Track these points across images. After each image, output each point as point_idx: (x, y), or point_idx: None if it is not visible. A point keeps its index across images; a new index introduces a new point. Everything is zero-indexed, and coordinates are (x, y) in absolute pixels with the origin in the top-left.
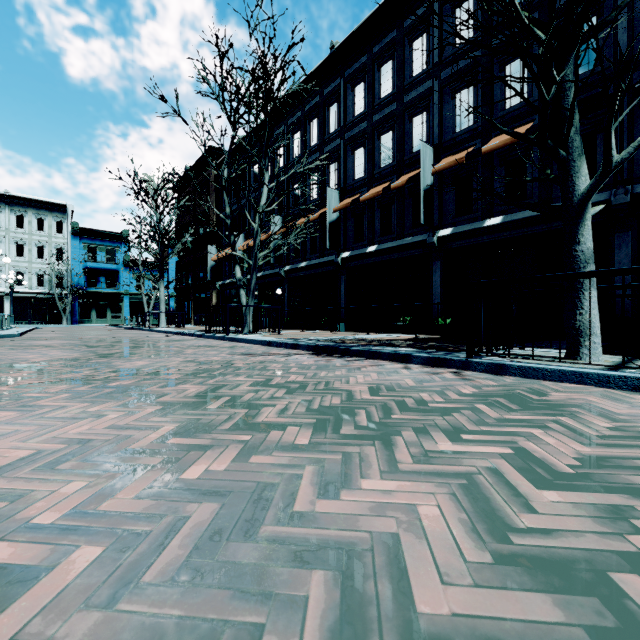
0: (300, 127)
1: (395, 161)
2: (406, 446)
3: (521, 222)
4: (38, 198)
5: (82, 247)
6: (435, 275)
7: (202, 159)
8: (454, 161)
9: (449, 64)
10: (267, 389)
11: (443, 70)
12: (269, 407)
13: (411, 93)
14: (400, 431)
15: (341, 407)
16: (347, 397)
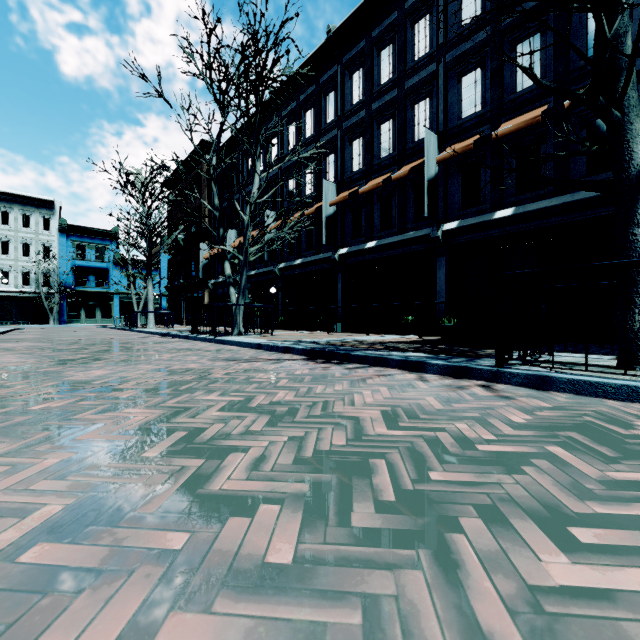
0: (295, 118)
1: (396, 151)
2: (483, 568)
3: (535, 214)
4: (24, 194)
5: (70, 245)
6: (439, 272)
7: (194, 153)
8: (461, 148)
9: (455, 45)
10: (243, 416)
11: (448, 52)
12: (238, 453)
13: (413, 78)
14: (456, 516)
15: (347, 453)
16: (354, 431)
